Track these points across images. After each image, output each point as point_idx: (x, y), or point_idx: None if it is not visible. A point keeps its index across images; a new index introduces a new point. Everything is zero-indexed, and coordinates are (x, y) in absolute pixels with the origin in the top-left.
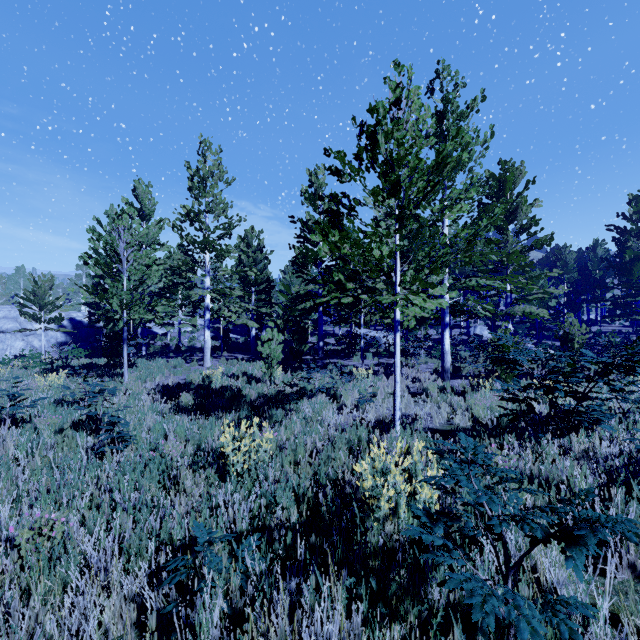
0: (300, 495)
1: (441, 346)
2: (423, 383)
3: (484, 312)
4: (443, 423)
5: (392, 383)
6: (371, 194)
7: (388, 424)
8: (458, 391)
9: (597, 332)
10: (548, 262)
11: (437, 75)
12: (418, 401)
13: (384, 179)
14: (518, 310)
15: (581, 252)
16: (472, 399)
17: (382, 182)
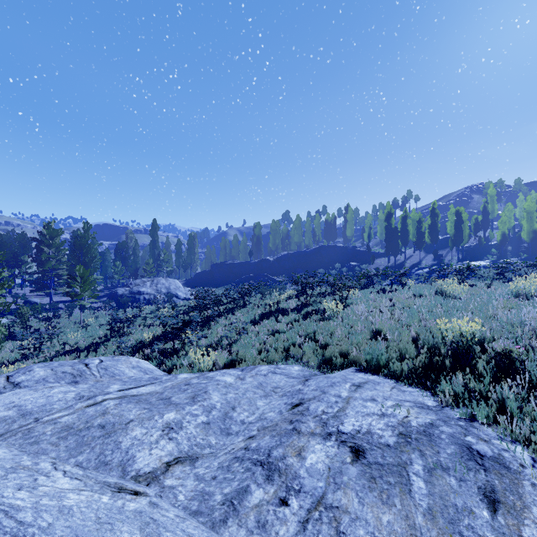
0: None
1: None
2: None
3: None
4: None
5: None
6: None
7: None
8: None
9: (23, 296)
10: None
11: None
12: None
13: None
14: None
15: (9, 236)
16: None
17: None
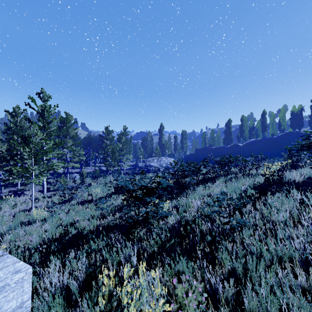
0: (19, 222)
1: (43, 182)
2: (36, 196)
3: (58, 170)
4: (45, 206)
5: (23, 198)
6: (28, 157)
7: (29, 209)
8: (49, 196)
9: (99, 166)
10: (86, 140)
11: (41, 92)
12: (35, 202)
13: (30, 150)
14: (71, 165)
15: (96, 137)
16: (53, 198)
17: (28, 148)
